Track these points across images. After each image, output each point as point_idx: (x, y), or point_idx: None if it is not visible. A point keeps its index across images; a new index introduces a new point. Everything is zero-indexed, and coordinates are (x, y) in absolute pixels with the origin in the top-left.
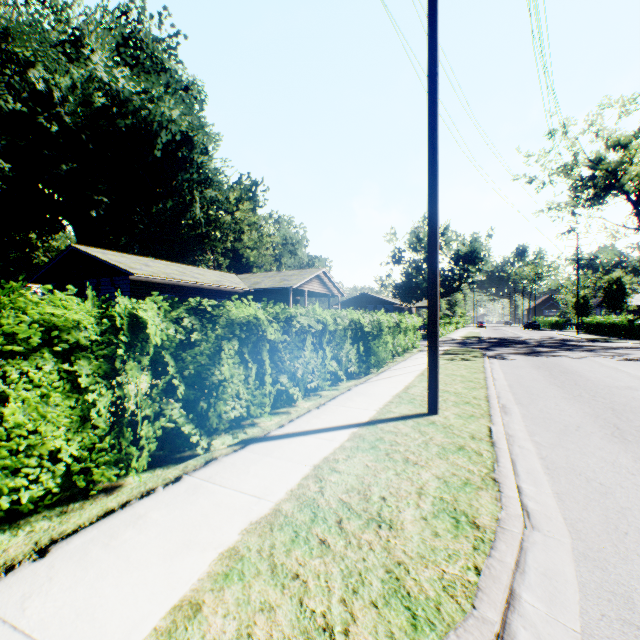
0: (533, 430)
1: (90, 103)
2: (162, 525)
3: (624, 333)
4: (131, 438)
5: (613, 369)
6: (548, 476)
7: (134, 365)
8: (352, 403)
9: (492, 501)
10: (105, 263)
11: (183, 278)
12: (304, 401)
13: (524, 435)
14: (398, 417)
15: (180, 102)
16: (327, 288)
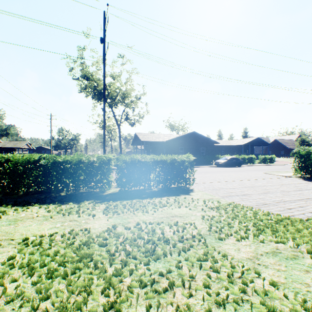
0: None
1: None
2: None
3: None
4: None
5: None
6: None
7: None
8: None
9: None
10: None
11: None
12: None
13: None
14: None
15: None
16: (29, 147)
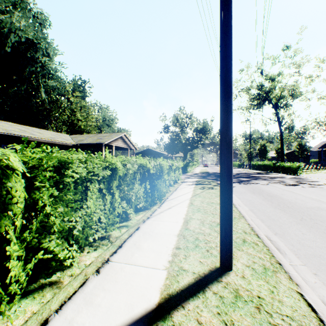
0: None
1: None
2: None
3: (271, 169)
4: None
5: (291, 192)
6: None
7: None
8: (139, 254)
9: None
10: None
11: (21, 134)
12: (89, 251)
13: None
14: (194, 284)
15: (25, 16)
16: (127, 144)
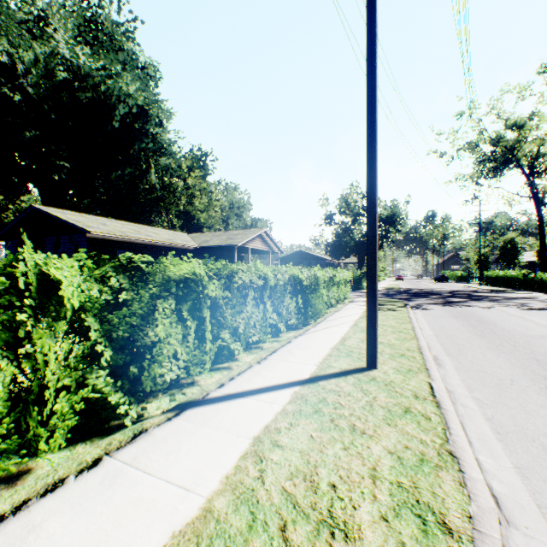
0: (470, 385)
1: (52, 76)
2: (57, 543)
3: (519, 285)
4: (38, 418)
5: (521, 318)
6: (502, 443)
7: (45, 331)
8: (292, 357)
9: (457, 487)
10: (64, 222)
11: (137, 236)
12: (246, 354)
13: (463, 391)
14: (338, 373)
15: (136, 78)
16: (268, 246)
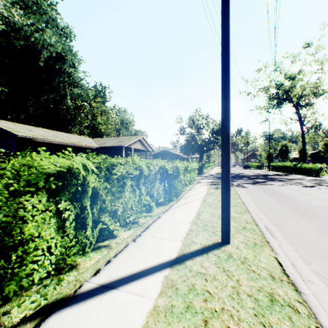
0: (304, 256)
1: None
2: None
3: (291, 171)
4: None
5: (304, 193)
6: None
7: None
8: (162, 233)
9: None
10: None
11: (54, 139)
12: (125, 230)
13: (303, 263)
14: (201, 249)
15: (55, 33)
16: (145, 147)
